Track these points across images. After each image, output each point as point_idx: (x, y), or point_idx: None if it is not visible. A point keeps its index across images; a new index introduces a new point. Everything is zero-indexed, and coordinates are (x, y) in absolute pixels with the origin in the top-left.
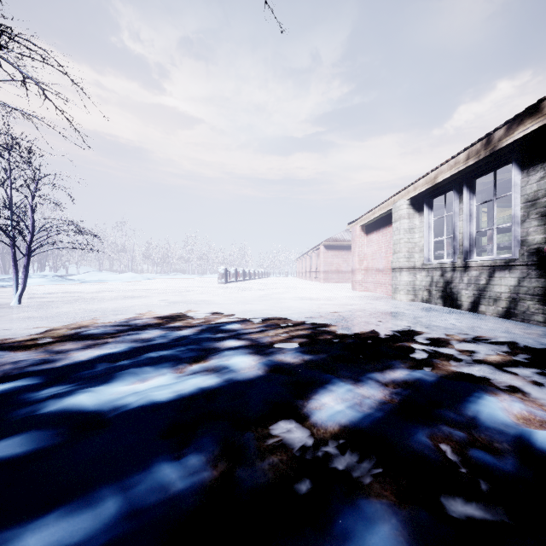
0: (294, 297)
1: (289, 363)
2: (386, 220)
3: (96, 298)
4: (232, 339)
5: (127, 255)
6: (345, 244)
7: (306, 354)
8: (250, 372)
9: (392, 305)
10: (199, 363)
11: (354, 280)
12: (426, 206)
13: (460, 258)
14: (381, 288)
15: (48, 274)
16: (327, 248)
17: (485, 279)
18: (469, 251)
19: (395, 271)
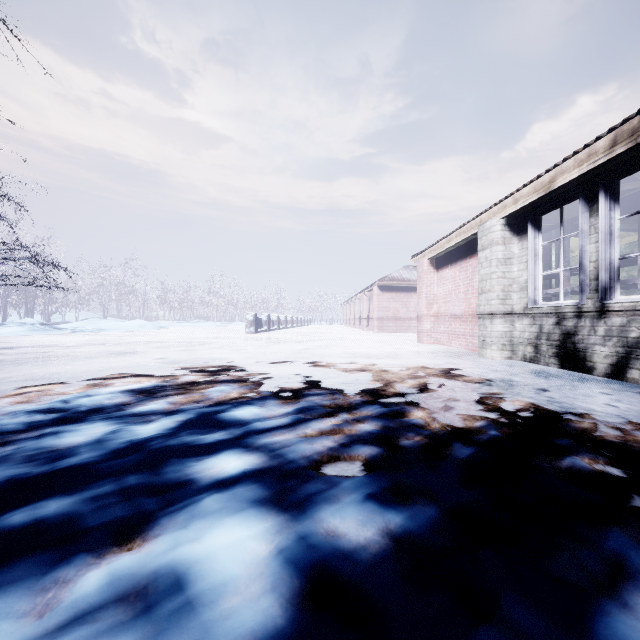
0: (343, 353)
1: (355, 549)
2: (465, 249)
3: (71, 354)
4: (233, 453)
5: (138, 298)
6: (404, 284)
7: (391, 508)
8: (246, 613)
9: (485, 367)
10: (127, 547)
11: (420, 329)
12: (532, 226)
13: (591, 298)
14: (459, 341)
15: (30, 321)
16: (382, 289)
17: (639, 330)
18: (609, 287)
19: (483, 318)
